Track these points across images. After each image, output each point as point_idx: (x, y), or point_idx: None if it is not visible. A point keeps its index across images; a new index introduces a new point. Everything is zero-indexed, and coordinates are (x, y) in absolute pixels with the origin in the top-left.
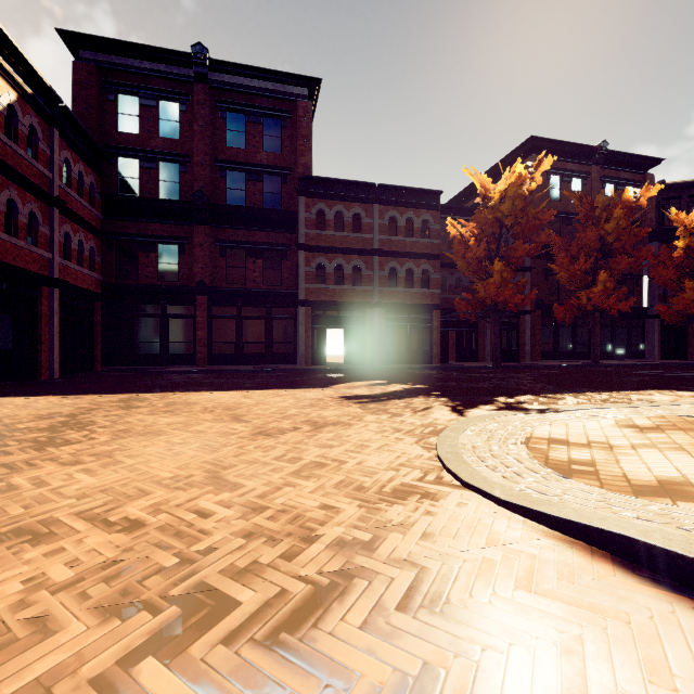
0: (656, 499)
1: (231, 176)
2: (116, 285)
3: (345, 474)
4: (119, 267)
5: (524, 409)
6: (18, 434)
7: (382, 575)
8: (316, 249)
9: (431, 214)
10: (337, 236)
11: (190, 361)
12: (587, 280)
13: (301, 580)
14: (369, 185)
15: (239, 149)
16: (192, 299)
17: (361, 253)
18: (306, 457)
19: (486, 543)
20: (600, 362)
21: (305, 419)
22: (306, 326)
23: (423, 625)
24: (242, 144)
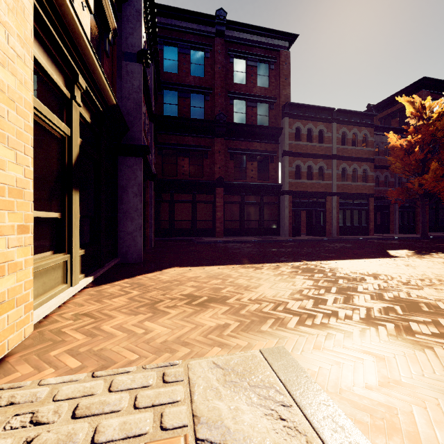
0: None
1: (236, 103)
2: (165, 180)
3: None
4: (164, 167)
5: None
6: (422, 318)
7: None
8: (295, 155)
9: (368, 130)
10: (308, 146)
11: (211, 234)
12: None
13: None
14: (329, 110)
15: (242, 84)
16: (212, 190)
17: (324, 157)
18: None
19: None
20: None
21: None
22: (288, 209)
23: None
24: (243, 81)
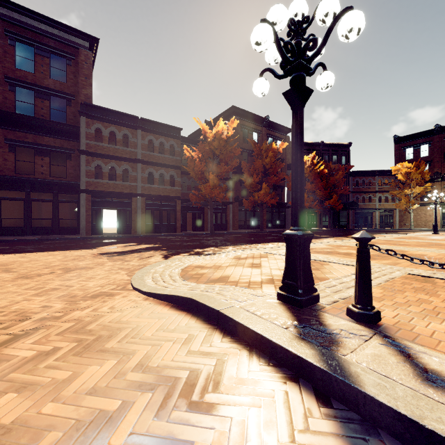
0: (212, 284)
1: (20, 91)
2: None
3: (69, 291)
4: None
5: (202, 254)
6: None
7: (57, 326)
8: (94, 155)
9: (175, 141)
10: (111, 148)
11: None
12: (257, 187)
13: (8, 335)
14: (134, 117)
15: (28, 72)
16: None
17: (129, 160)
18: (48, 286)
19: (122, 308)
20: (265, 230)
21: (62, 267)
22: (87, 208)
23: (65, 337)
24: (31, 69)
